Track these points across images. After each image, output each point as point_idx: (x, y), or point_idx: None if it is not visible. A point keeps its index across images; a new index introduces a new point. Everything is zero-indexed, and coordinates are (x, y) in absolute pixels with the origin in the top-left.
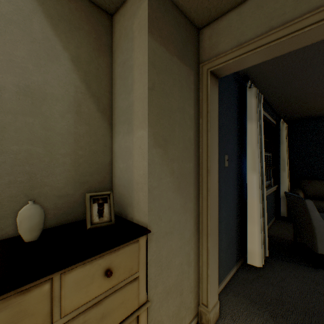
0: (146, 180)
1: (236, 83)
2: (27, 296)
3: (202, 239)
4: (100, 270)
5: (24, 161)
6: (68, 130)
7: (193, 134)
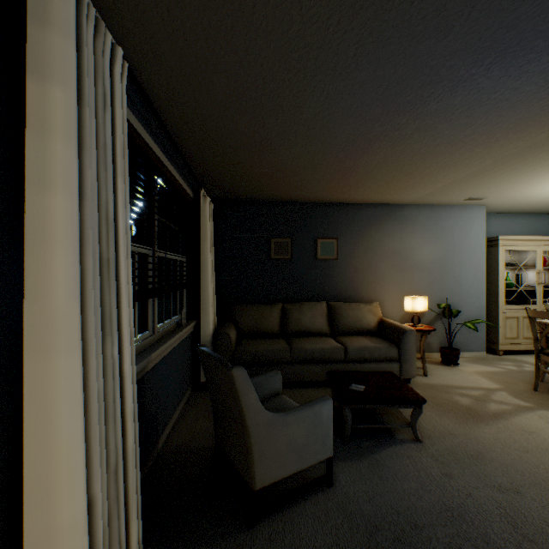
0: None
1: None
2: None
3: None
4: None
5: None
6: None
7: None
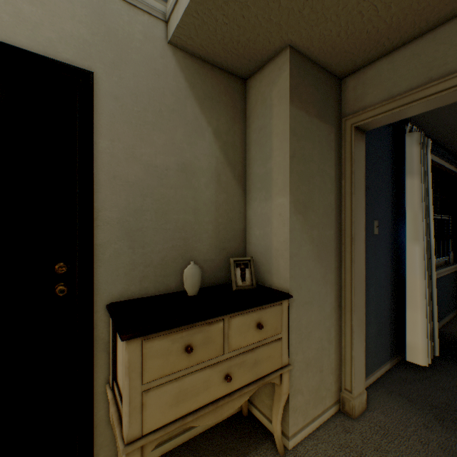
0: (287, 247)
1: (389, 128)
2: (211, 327)
3: (345, 316)
4: (254, 322)
5: (181, 228)
6: (210, 199)
7: (333, 198)
